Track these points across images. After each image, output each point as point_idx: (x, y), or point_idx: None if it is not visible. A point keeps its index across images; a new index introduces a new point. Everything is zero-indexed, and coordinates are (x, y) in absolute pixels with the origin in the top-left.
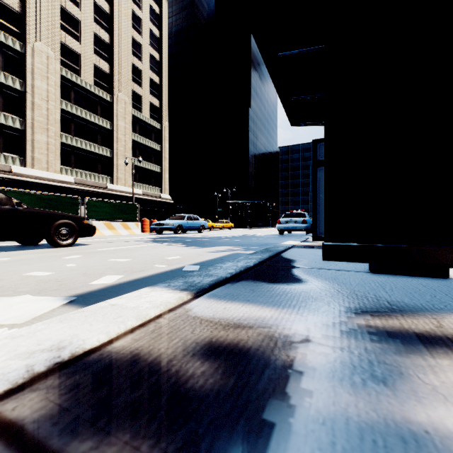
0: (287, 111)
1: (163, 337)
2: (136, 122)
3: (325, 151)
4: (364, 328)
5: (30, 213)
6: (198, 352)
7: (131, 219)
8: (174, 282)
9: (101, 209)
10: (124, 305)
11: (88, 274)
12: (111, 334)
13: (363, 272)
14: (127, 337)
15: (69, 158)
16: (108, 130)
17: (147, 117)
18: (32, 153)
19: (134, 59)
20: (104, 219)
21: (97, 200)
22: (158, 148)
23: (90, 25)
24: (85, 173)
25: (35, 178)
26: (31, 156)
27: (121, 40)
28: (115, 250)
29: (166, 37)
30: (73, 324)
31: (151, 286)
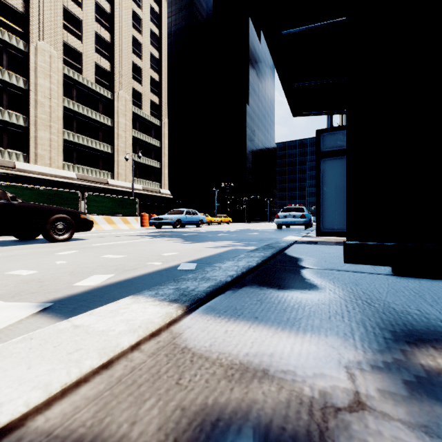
0: (288, 99)
1: (132, 393)
2: (136, 119)
3: (347, 129)
4: (437, 376)
5: (25, 207)
6: (183, 436)
7: (130, 213)
8: (163, 289)
9: (101, 203)
10: (90, 327)
11: (76, 273)
12: (53, 387)
13: (386, 275)
14: (77, 392)
15: (71, 155)
16: (109, 127)
17: (147, 114)
18: (36, 150)
19: (134, 57)
20: (104, 213)
21: (97, 195)
22: (157, 144)
23: (91, 24)
24: (87, 168)
25: (38, 173)
26: (34, 152)
27: (121, 39)
28: (110, 246)
29: (166, 35)
30: (3, 365)
31: (135, 294)
